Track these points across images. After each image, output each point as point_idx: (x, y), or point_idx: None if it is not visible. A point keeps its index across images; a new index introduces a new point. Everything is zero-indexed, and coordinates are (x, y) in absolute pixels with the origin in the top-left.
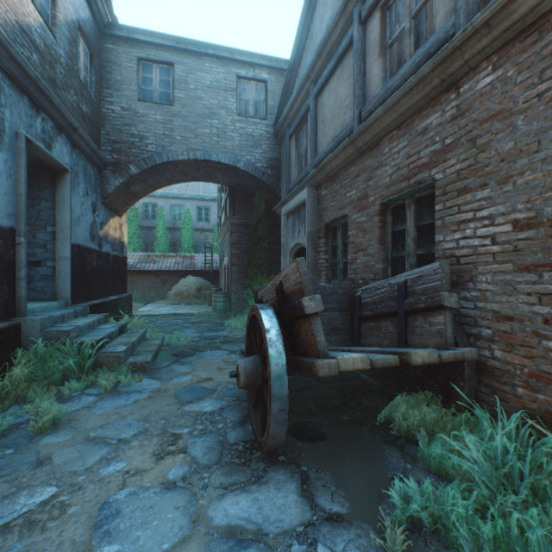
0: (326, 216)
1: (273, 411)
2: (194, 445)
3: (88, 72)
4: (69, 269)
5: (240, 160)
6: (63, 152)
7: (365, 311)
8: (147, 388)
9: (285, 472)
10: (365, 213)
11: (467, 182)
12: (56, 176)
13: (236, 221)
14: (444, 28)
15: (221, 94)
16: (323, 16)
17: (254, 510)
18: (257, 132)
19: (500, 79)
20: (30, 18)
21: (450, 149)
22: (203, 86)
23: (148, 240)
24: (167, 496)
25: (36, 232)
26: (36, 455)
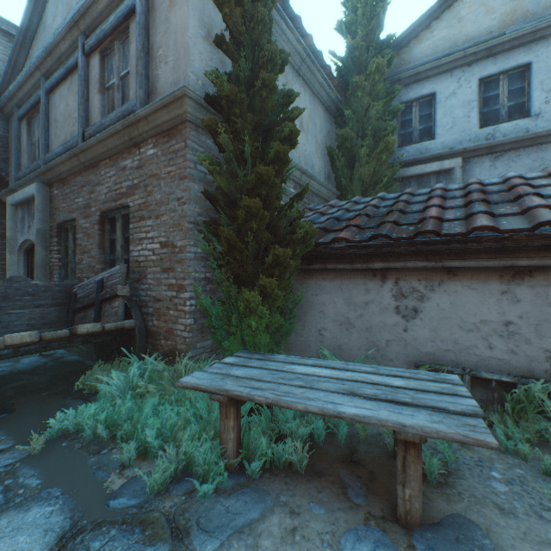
0: (58, 216)
1: None
2: None
3: None
4: None
5: None
6: None
7: (78, 304)
8: None
9: None
10: (89, 220)
11: (144, 213)
12: None
13: None
14: (132, 104)
15: None
16: (56, 17)
17: None
18: None
19: (156, 155)
20: None
21: (137, 188)
22: None
23: None
24: None
25: None
26: None
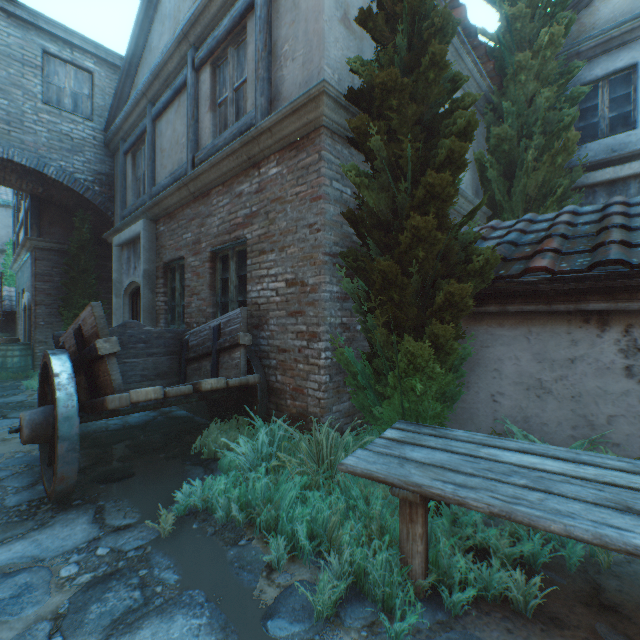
0: (165, 255)
1: (61, 452)
2: None
3: None
4: None
5: (49, 165)
6: None
7: (191, 354)
8: None
9: (78, 511)
10: (199, 258)
11: (265, 245)
12: None
13: (45, 244)
14: (251, 116)
15: (14, 66)
16: (162, 36)
17: (31, 548)
18: (78, 133)
19: (281, 174)
20: None
21: (256, 216)
22: None
23: None
24: None
25: None
26: None
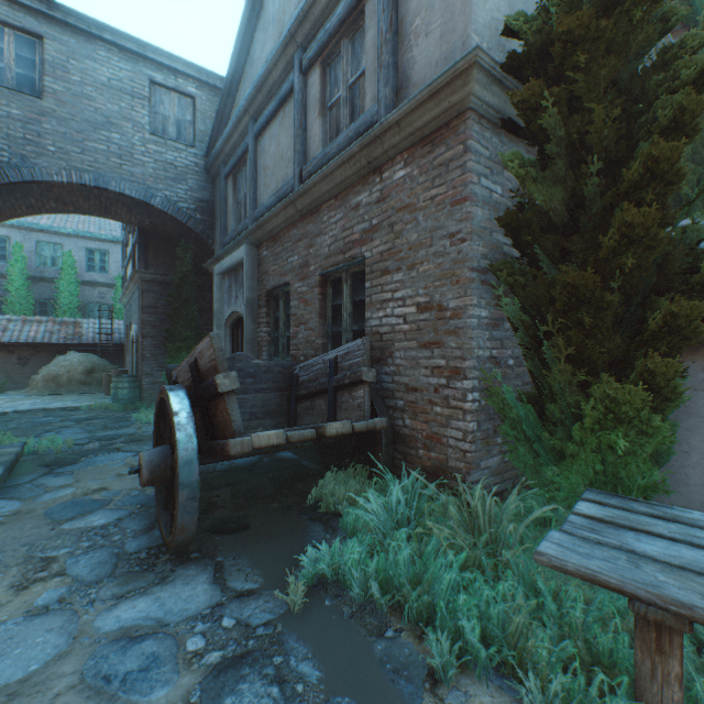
0: (268, 282)
1: (182, 501)
2: (77, 564)
3: None
4: None
5: (155, 195)
6: None
7: (301, 390)
8: None
9: (197, 566)
10: (307, 283)
11: (388, 264)
12: None
13: (151, 276)
14: (371, 113)
15: (125, 99)
16: (265, 45)
17: (154, 608)
18: (181, 161)
19: (409, 176)
20: None
21: (376, 230)
22: (95, 82)
23: None
24: (36, 622)
25: None
26: None
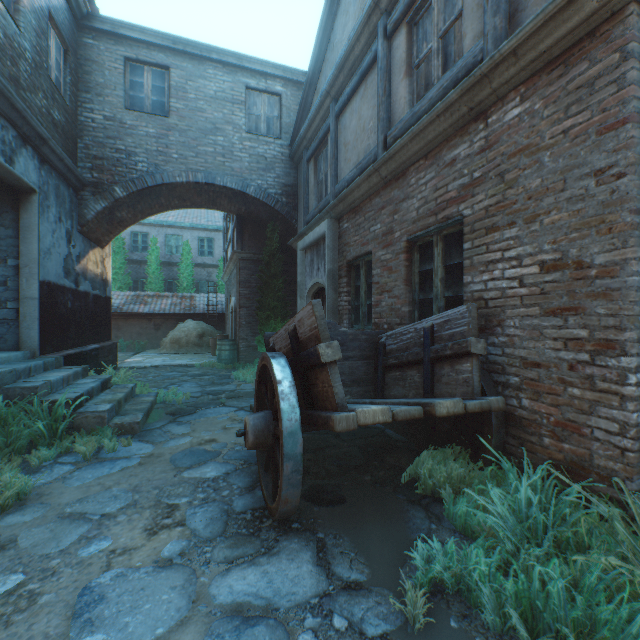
0: (348, 253)
1: (286, 473)
2: (194, 516)
3: (61, 70)
4: (37, 312)
5: (249, 185)
6: (29, 168)
7: (390, 359)
8: (136, 453)
9: (299, 540)
10: (390, 250)
11: (496, 219)
12: (19, 197)
13: (245, 255)
14: (472, 53)
15: (227, 106)
16: (345, 26)
17: (263, 584)
18: (270, 153)
19: (528, 112)
20: None
21: (479, 183)
22: (205, 96)
23: (138, 276)
24: (162, 575)
25: None
26: None
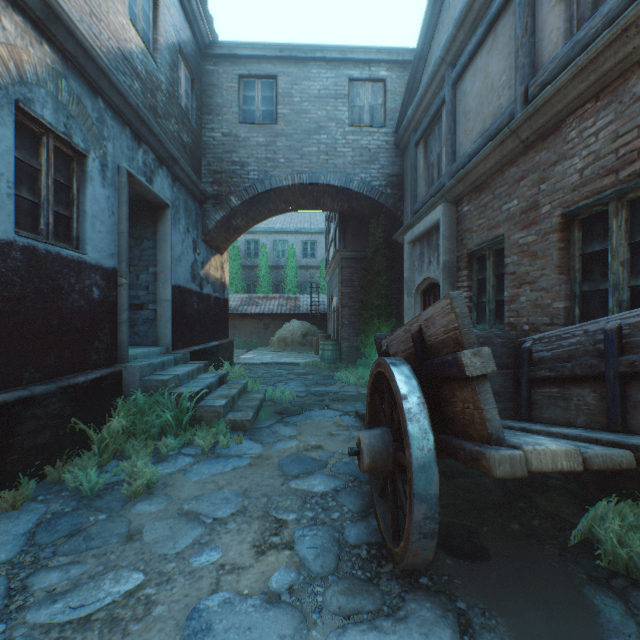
0: (469, 240)
1: (416, 518)
2: (302, 540)
3: (189, 98)
4: (170, 312)
5: (352, 180)
6: (164, 186)
7: (540, 371)
8: (246, 453)
9: (431, 606)
10: (533, 230)
11: None
12: (157, 212)
13: (347, 254)
14: None
15: (330, 103)
16: None
17: None
18: (373, 143)
19: None
20: (132, 44)
21: None
22: (309, 97)
23: (250, 280)
24: (269, 615)
25: (139, 273)
26: (127, 526)
